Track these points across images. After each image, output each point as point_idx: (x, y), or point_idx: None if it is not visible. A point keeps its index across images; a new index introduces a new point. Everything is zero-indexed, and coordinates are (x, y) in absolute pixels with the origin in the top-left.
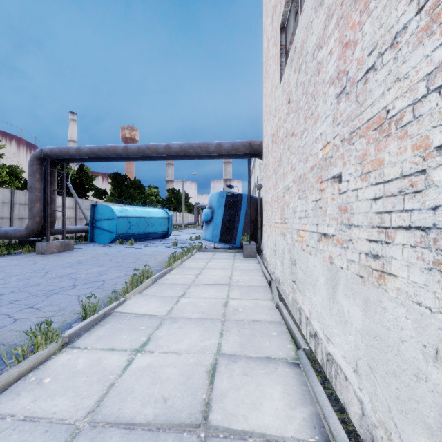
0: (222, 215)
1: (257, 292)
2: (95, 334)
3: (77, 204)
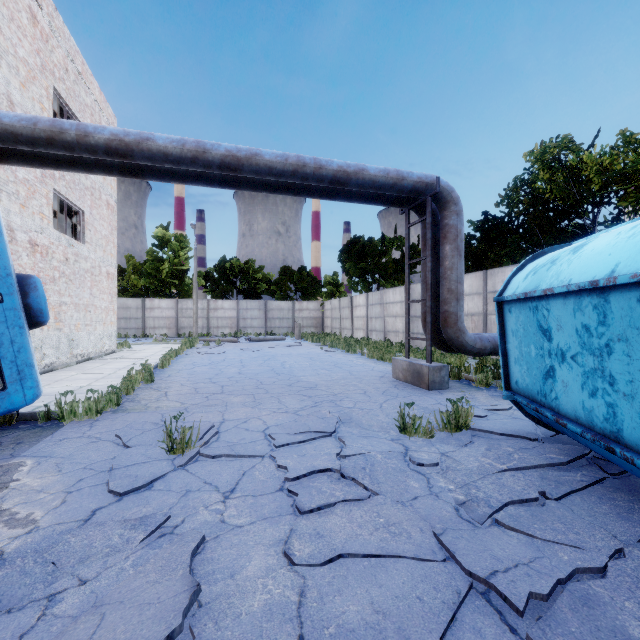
0: None
1: (73, 368)
2: None
3: None
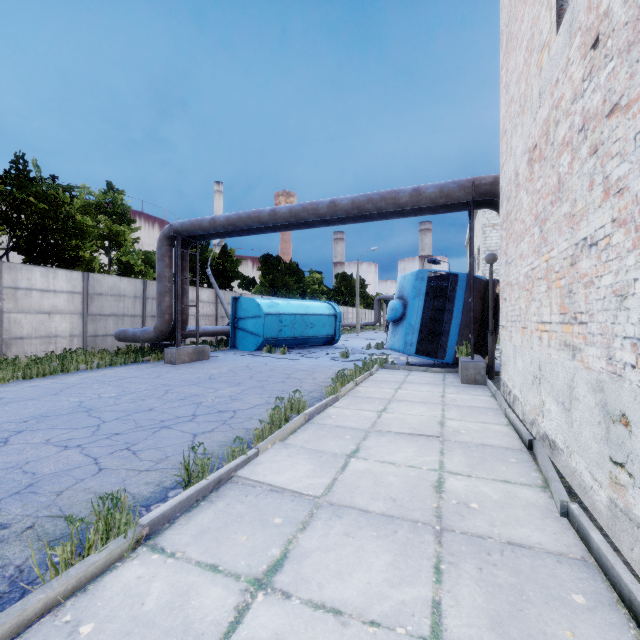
0: (420, 310)
1: (505, 463)
2: (196, 522)
3: (218, 297)
